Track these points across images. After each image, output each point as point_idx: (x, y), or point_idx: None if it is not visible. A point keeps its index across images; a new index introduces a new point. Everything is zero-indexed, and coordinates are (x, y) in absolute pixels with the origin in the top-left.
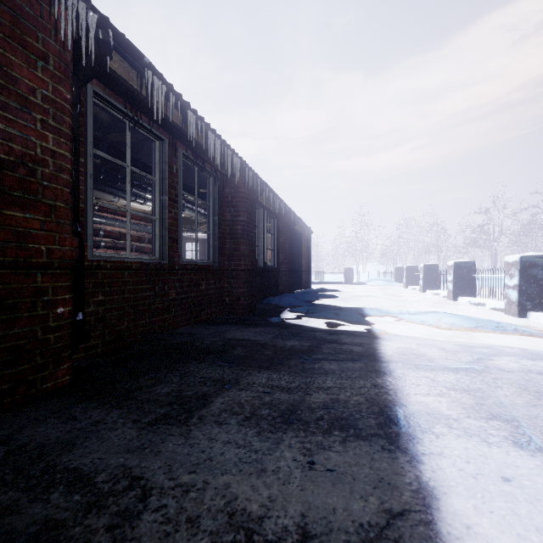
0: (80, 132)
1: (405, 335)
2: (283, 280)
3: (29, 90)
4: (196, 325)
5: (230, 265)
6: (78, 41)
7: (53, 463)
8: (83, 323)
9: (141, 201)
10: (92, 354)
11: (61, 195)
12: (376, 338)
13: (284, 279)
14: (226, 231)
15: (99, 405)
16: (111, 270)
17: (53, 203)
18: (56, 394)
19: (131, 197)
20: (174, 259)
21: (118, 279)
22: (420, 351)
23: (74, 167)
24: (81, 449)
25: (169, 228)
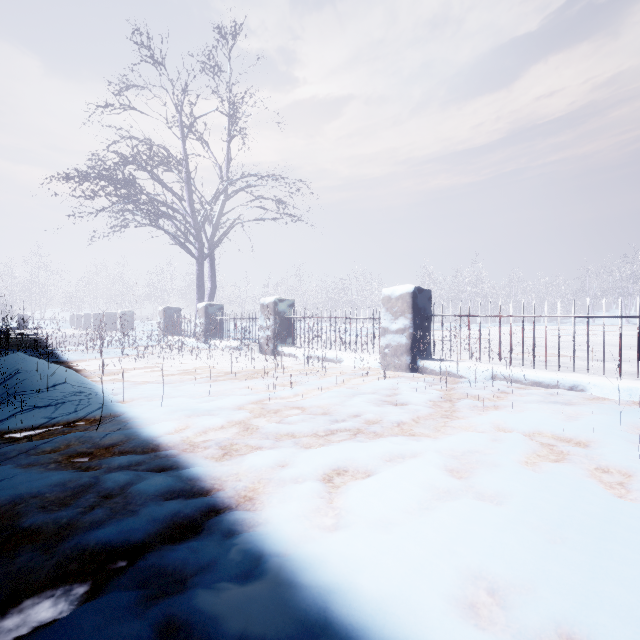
0: None
1: None
2: None
3: None
4: None
5: None
6: None
7: None
8: None
9: None
10: None
11: None
12: None
13: None
14: None
15: None
16: None
17: None
18: None
19: None
20: None
21: None
22: None
23: None
24: None
25: None
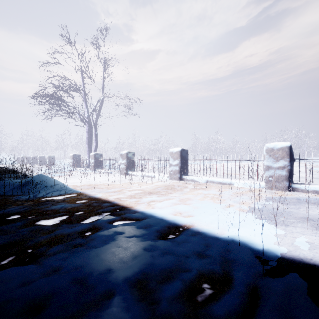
0: None
1: None
2: None
3: None
4: None
5: None
6: None
7: None
8: None
9: None
10: None
11: None
12: None
13: None
14: None
15: None
16: None
17: None
18: None
19: None
20: None
21: None
22: None
23: None
24: None
25: None
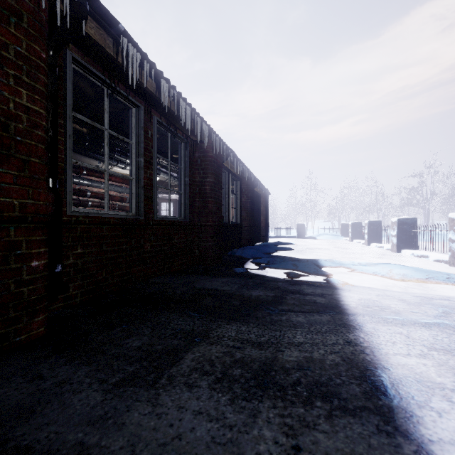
0: (59, 95)
1: (361, 286)
2: (245, 234)
3: (1, 45)
4: (169, 275)
5: (199, 221)
6: (54, 4)
7: (4, 438)
8: (61, 275)
9: (122, 166)
10: (72, 303)
11: (35, 151)
12: (335, 288)
13: (246, 234)
14: (195, 191)
15: (68, 361)
16: (90, 225)
17: (27, 158)
18: (28, 347)
19: (114, 162)
20: (149, 215)
21: (96, 233)
22: (382, 303)
23: (52, 127)
24: (38, 418)
25: (144, 187)
